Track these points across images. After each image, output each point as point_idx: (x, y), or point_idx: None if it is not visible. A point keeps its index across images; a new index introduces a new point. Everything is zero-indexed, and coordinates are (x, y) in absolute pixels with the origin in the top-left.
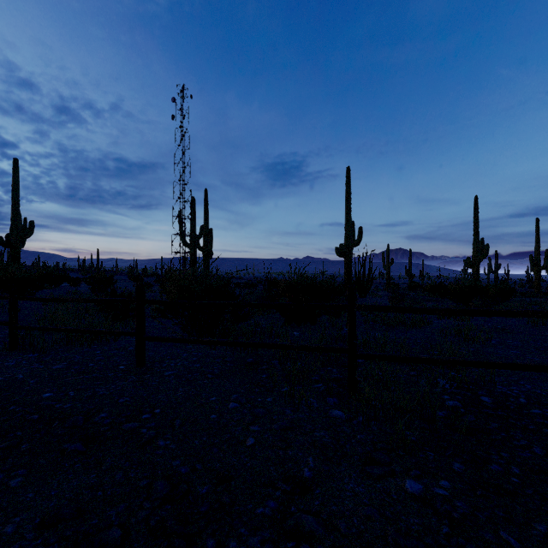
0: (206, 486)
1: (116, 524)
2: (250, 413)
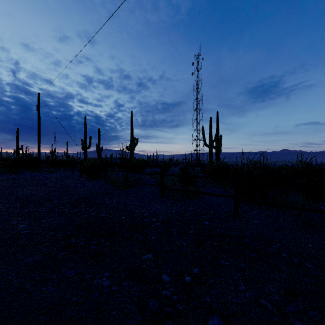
0: None
1: None
2: None
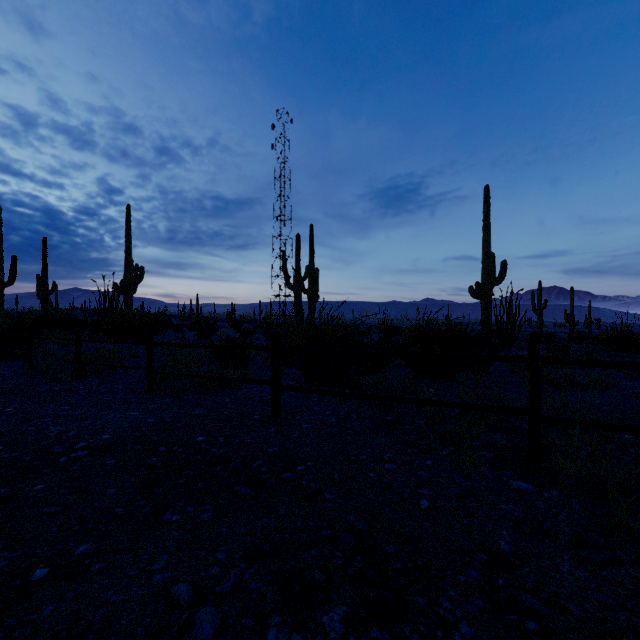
0: (392, 545)
1: (314, 568)
2: (412, 475)
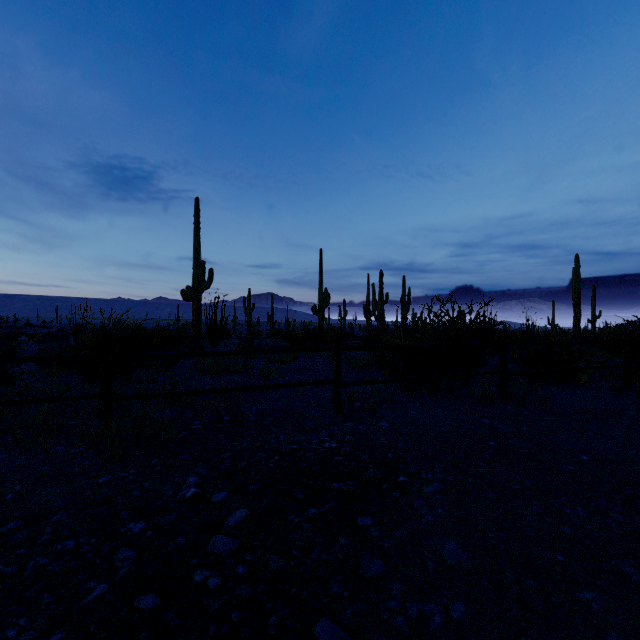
0: None
1: None
2: None
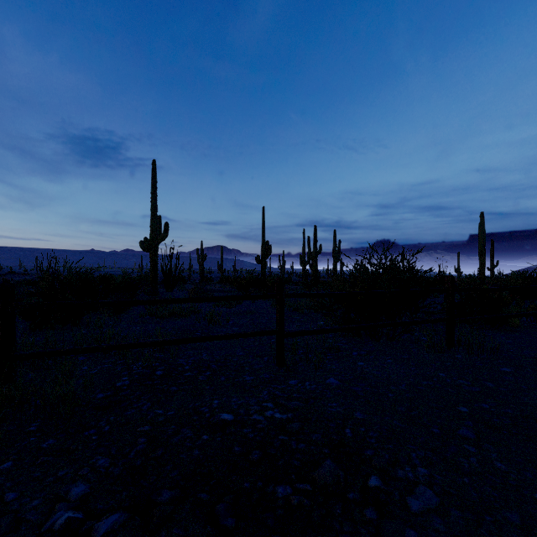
0: None
1: None
2: None
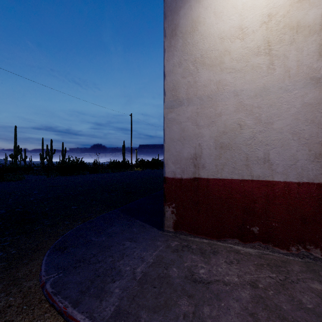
0: None
1: None
2: None
